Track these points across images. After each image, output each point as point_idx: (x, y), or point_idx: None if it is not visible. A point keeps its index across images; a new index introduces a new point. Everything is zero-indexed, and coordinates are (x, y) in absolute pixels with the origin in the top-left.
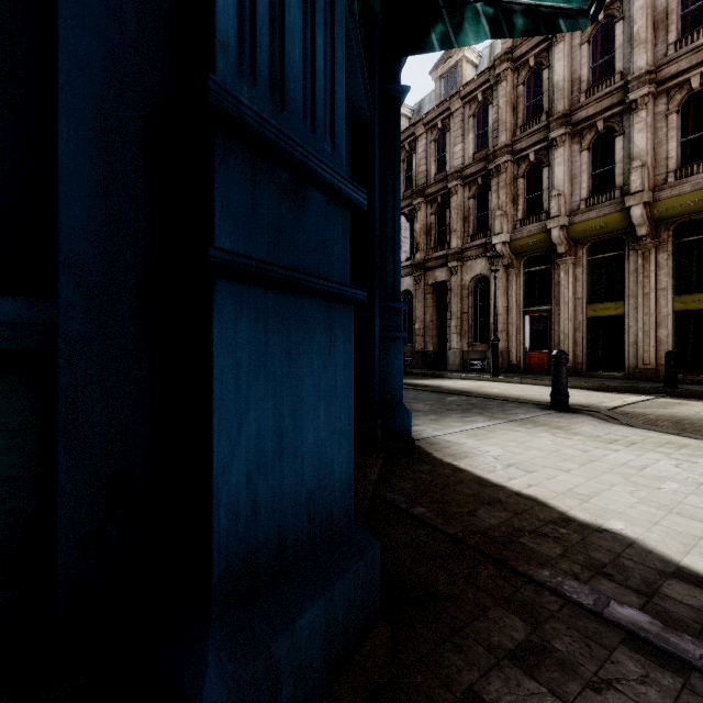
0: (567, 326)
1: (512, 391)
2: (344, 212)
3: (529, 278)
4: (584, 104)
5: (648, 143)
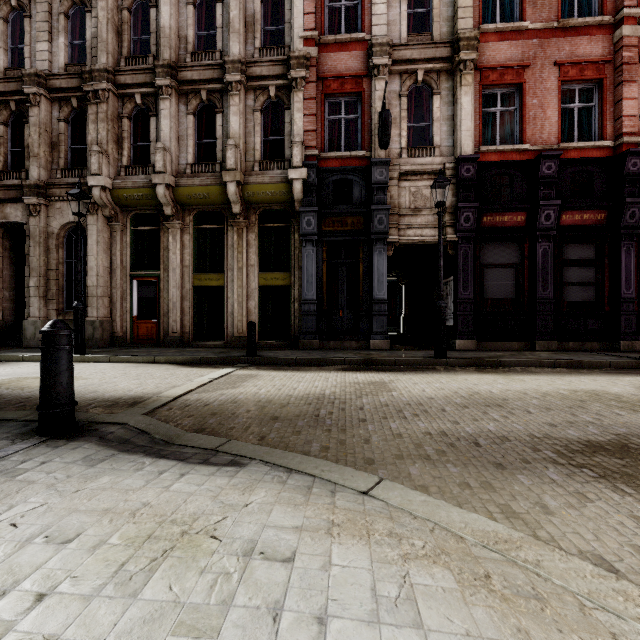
0: (175, 294)
1: None
2: None
3: (139, 238)
4: (190, 65)
5: (241, 128)
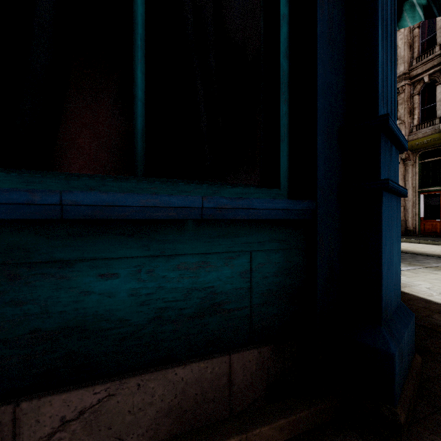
0: None
1: (415, 248)
2: (397, 153)
3: (424, 167)
4: None
5: None
